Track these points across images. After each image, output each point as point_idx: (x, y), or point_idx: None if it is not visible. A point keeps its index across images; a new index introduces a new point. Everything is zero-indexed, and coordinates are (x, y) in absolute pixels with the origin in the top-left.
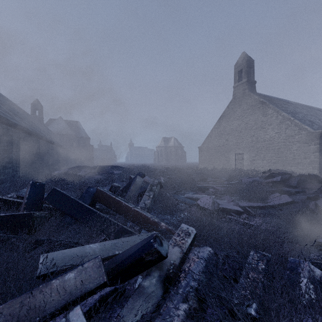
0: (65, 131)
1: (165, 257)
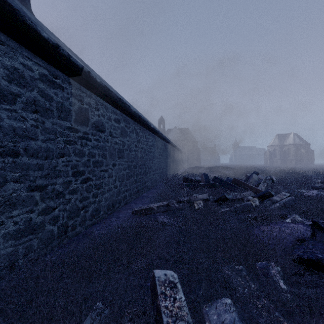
0: (178, 137)
1: (273, 195)
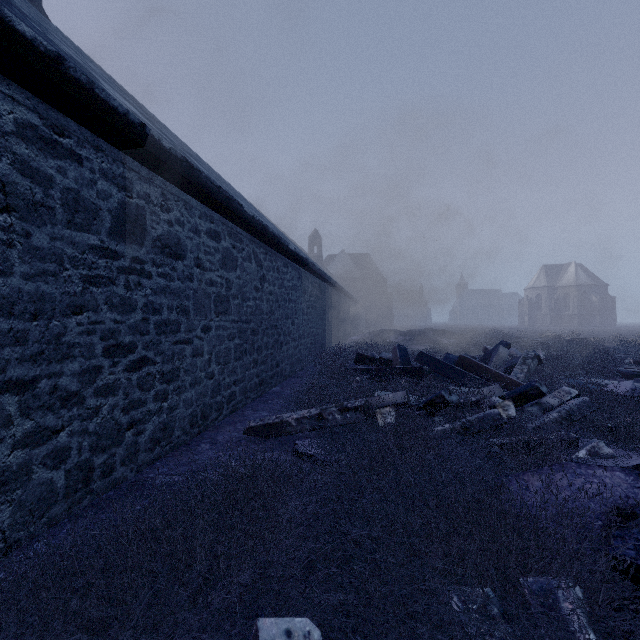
0: (349, 272)
1: (544, 394)
